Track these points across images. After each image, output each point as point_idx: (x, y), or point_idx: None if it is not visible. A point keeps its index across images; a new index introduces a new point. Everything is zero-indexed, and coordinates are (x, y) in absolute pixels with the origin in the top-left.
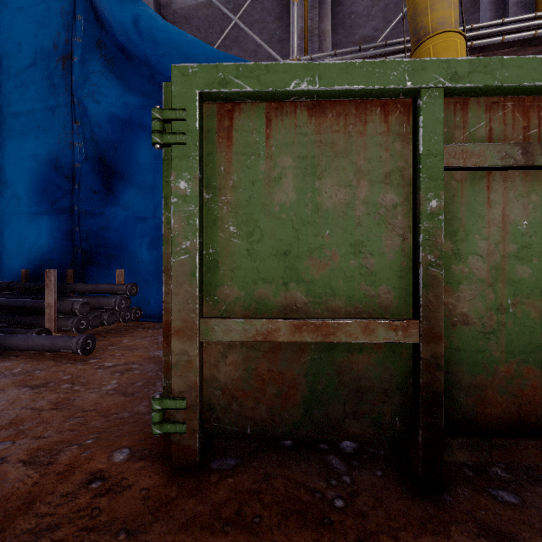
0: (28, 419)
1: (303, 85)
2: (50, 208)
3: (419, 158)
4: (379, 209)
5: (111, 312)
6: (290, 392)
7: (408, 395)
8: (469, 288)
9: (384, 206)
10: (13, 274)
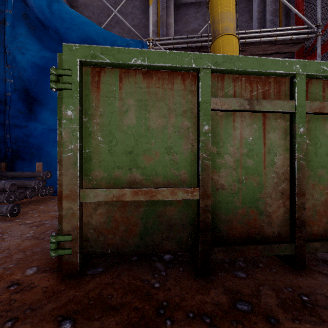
0: None
1: (139, 61)
2: None
3: (199, 104)
4: (180, 129)
5: (32, 190)
6: (132, 228)
7: (195, 227)
8: (225, 171)
9: (183, 128)
10: None
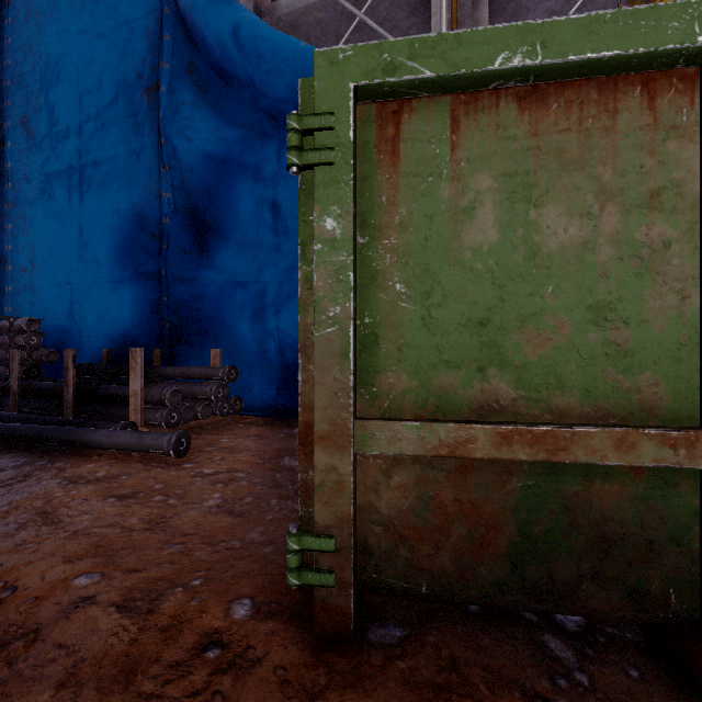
0: (117, 542)
1: (516, 59)
2: (134, 274)
3: None
4: (639, 250)
5: (206, 403)
6: (488, 535)
7: (691, 554)
8: None
9: (649, 244)
10: (93, 355)
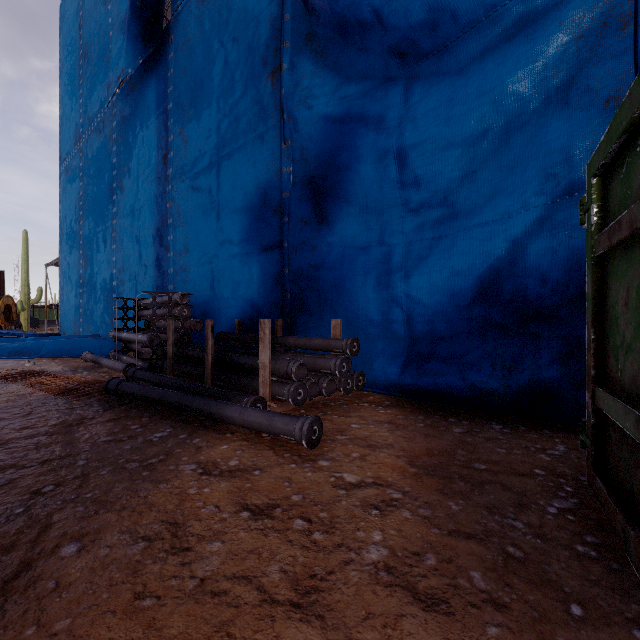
0: (255, 633)
1: None
2: (259, 250)
3: None
4: None
5: (330, 379)
6: None
7: None
8: None
9: None
10: (227, 324)
